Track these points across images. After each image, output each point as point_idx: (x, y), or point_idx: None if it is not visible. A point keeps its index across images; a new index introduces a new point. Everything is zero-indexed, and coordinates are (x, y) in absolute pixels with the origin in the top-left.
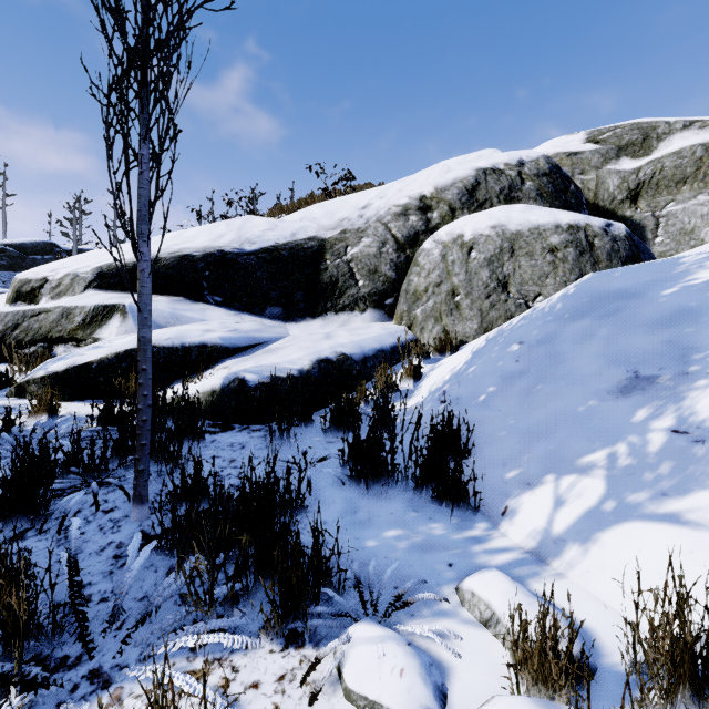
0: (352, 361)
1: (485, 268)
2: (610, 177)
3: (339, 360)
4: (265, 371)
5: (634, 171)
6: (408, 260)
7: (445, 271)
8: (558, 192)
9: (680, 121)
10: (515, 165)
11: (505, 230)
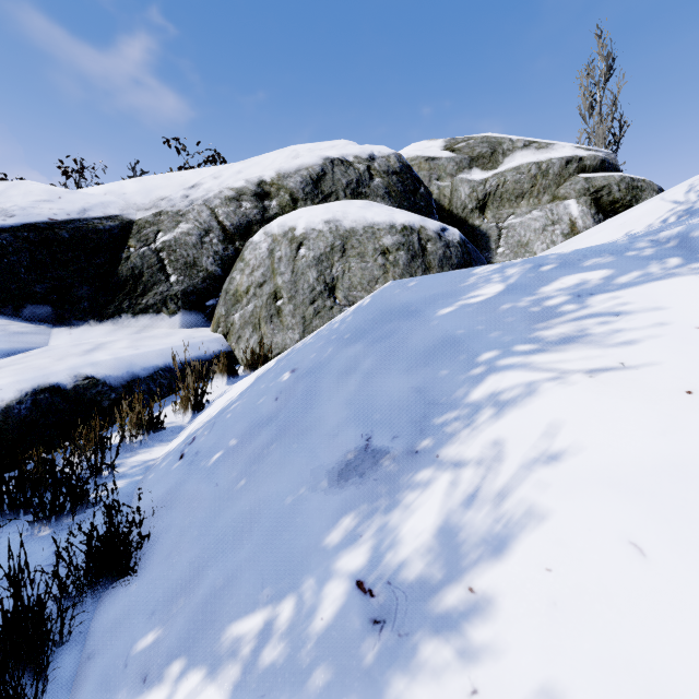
0: (105, 387)
1: (313, 268)
2: (462, 186)
3: (78, 387)
4: None
5: (482, 181)
6: (237, 254)
7: (270, 270)
8: (408, 192)
9: (521, 140)
10: (366, 159)
11: (339, 227)
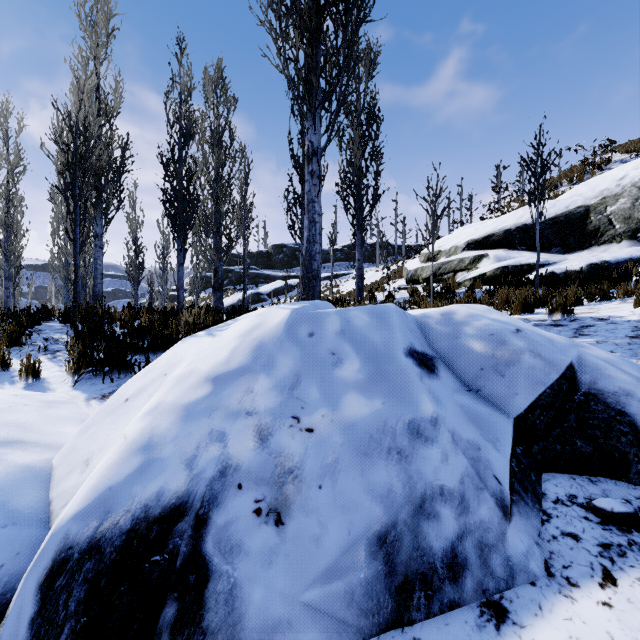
0: (610, 264)
1: None
2: None
3: (601, 263)
4: (562, 269)
5: None
6: None
7: None
8: None
9: None
10: None
11: None
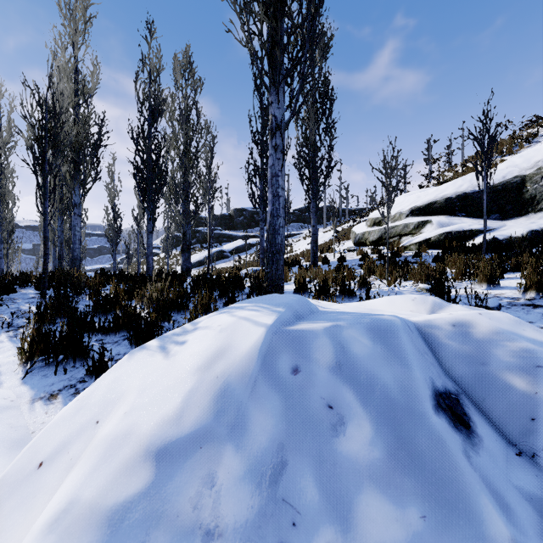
0: None
1: None
2: None
3: (542, 230)
4: (504, 235)
5: None
6: None
7: None
8: None
9: None
10: None
11: None
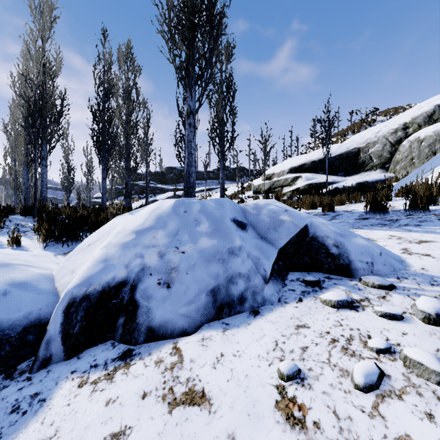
0: (368, 183)
1: (427, 148)
2: None
3: (364, 182)
4: (342, 185)
5: None
6: (396, 150)
7: (410, 152)
8: None
9: None
10: None
11: (439, 132)
